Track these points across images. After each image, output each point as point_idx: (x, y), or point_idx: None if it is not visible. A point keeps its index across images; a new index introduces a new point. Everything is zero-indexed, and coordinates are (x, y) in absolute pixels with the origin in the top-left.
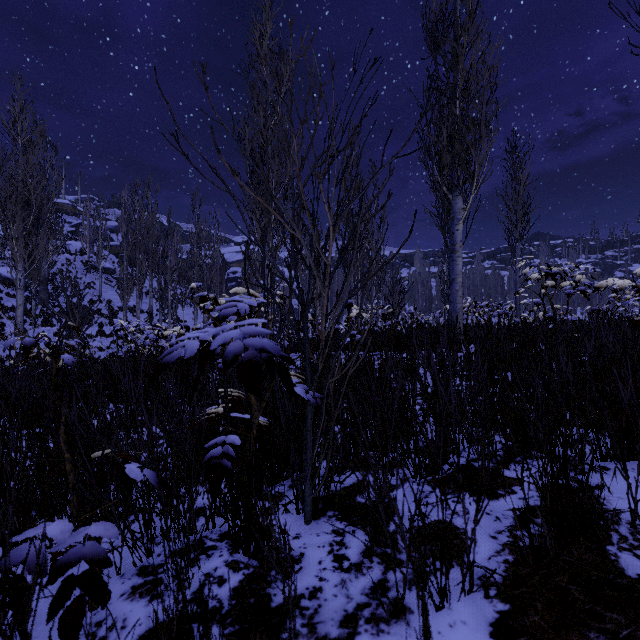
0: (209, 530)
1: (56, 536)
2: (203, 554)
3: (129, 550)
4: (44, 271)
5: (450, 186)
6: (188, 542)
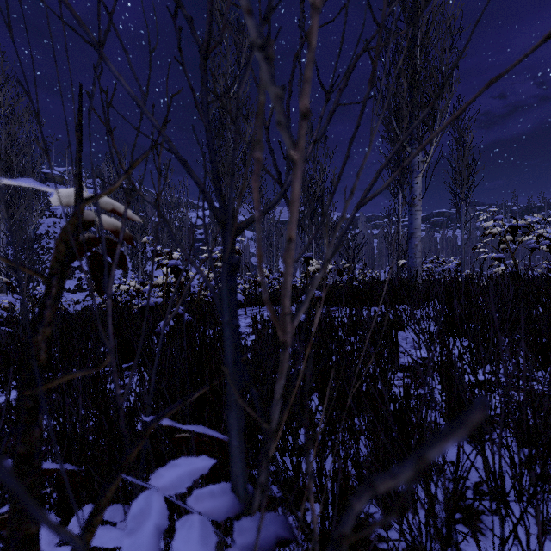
0: None
1: None
2: None
3: None
4: (30, 232)
5: None
6: None
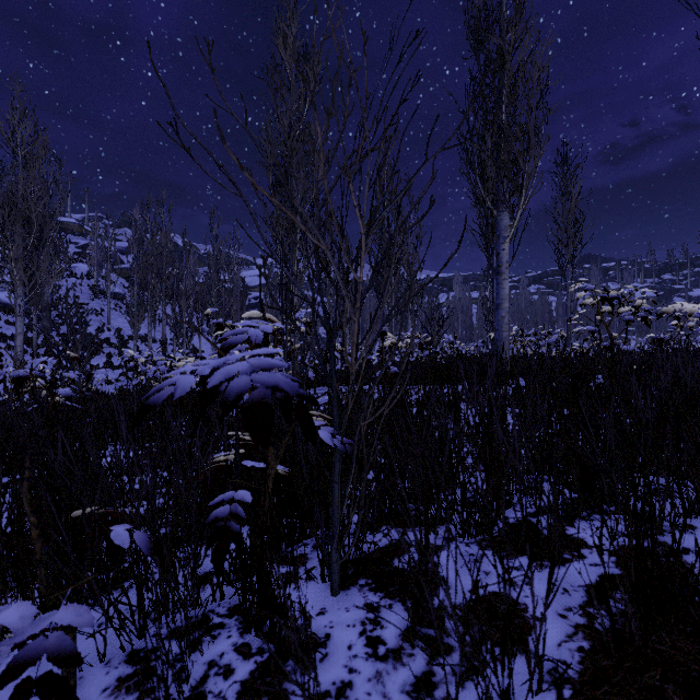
0: (216, 602)
1: (14, 624)
2: (207, 636)
3: (116, 631)
4: (47, 296)
5: (494, 202)
6: (188, 622)
